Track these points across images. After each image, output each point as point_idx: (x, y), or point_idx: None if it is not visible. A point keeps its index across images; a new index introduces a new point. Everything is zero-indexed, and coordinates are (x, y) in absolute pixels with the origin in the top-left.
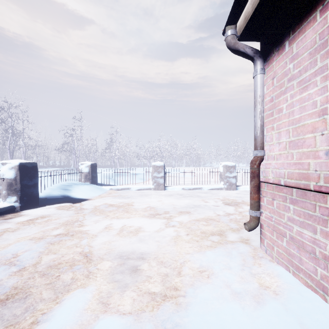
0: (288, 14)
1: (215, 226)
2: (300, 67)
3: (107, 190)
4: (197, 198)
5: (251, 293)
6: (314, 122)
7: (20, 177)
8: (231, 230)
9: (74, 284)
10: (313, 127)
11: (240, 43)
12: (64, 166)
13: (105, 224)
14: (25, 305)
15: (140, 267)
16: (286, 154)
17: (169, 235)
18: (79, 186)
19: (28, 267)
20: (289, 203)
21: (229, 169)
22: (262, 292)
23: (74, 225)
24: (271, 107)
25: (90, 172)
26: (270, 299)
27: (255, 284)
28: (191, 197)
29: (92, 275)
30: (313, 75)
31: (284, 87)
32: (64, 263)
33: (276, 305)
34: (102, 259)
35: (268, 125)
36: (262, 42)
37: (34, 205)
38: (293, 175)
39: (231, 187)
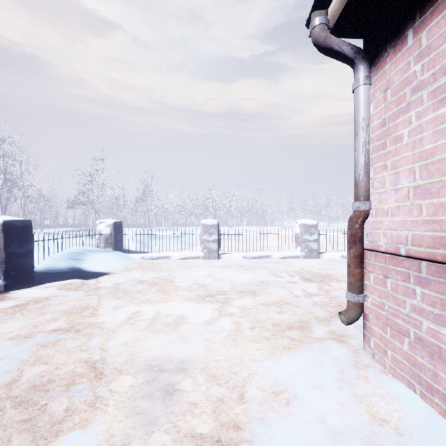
0: None
1: (292, 315)
2: (435, 67)
3: (137, 259)
4: (265, 271)
5: (360, 433)
6: None
7: (4, 242)
8: (317, 319)
9: (68, 421)
10: None
11: (334, 37)
12: (79, 225)
13: (129, 312)
14: None
15: (179, 386)
16: (409, 208)
17: (225, 329)
18: (96, 255)
19: None
20: (414, 284)
21: (308, 229)
22: (377, 431)
23: (83, 314)
24: (381, 134)
25: (112, 235)
26: None
27: (364, 416)
28: (256, 269)
29: (100, 403)
30: None
31: (404, 102)
32: (57, 381)
33: None
34: (120, 373)
35: (377, 163)
36: (367, 37)
37: (27, 283)
38: (423, 240)
39: (311, 255)
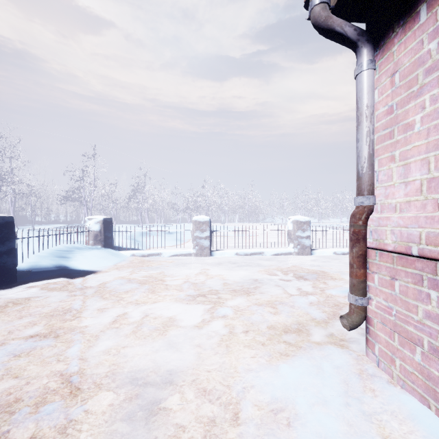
0: None
1: (288, 316)
2: None
3: (127, 257)
4: (258, 268)
5: None
6: None
7: None
8: (314, 321)
9: None
10: None
11: (336, 17)
12: (71, 221)
13: (115, 314)
14: None
15: (166, 404)
16: (422, 202)
17: (217, 333)
18: (85, 252)
19: None
20: (429, 288)
21: (301, 226)
22: None
23: (65, 317)
24: (388, 123)
25: (102, 231)
26: None
27: None
28: (249, 267)
29: (72, 429)
30: None
31: (416, 85)
32: (26, 400)
33: None
34: (99, 388)
35: (383, 154)
36: (371, 18)
37: (8, 283)
38: None
39: (304, 252)
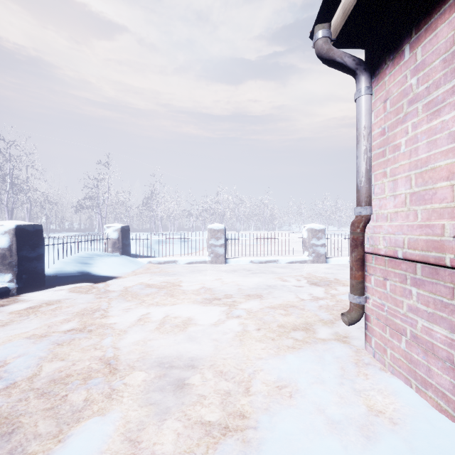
0: (408, 4)
1: (298, 317)
2: (429, 81)
3: (144, 264)
4: (272, 275)
5: (356, 422)
6: (451, 164)
7: (17, 246)
8: (322, 322)
9: (88, 409)
10: (449, 172)
11: (337, 49)
12: (85, 230)
13: (139, 314)
14: (9, 445)
15: (189, 381)
16: (406, 213)
17: (232, 330)
18: (105, 259)
19: (19, 382)
20: (411, 285)
21: (316, 234)
22: (373, 420)
23: (94, 315)
24: (381, 143)
25: (120, 239)
26: (386, 433)
27: (362, 407)
28: (263, 274)
29: (116, 395)
30: (450, 93)
31: (402, 112)
32: (75, 375)
33: (395, 442)
34: (132, 369)
35: (377, 170)
36: (369, 48)
37: (38, 286)
38: (418, 244)
39: (319, 260)
